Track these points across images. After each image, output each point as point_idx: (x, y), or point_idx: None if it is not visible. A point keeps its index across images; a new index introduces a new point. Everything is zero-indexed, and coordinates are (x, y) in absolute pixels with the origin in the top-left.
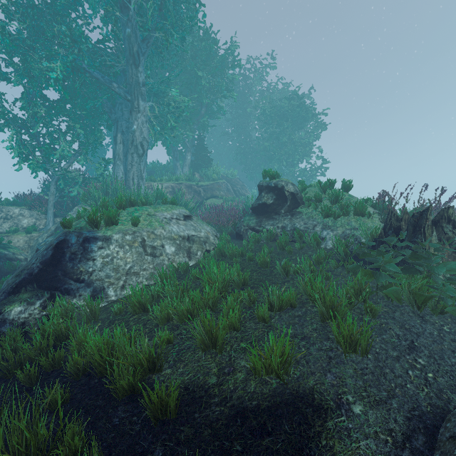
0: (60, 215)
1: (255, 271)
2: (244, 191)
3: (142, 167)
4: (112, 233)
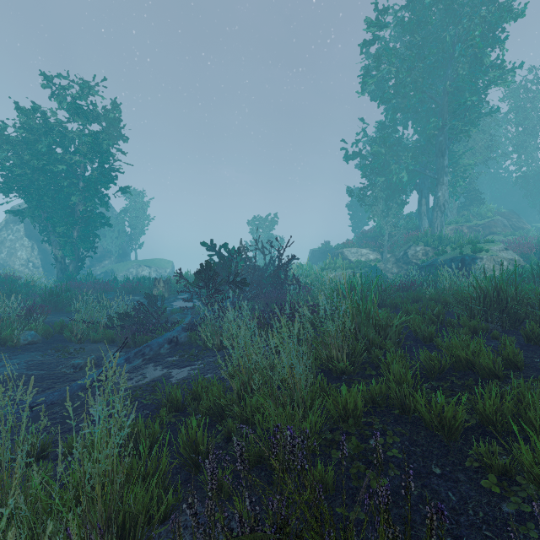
0: (388, 252)
1: None
2: (521, 224)
3: (442, 219)
4: (482, 255)
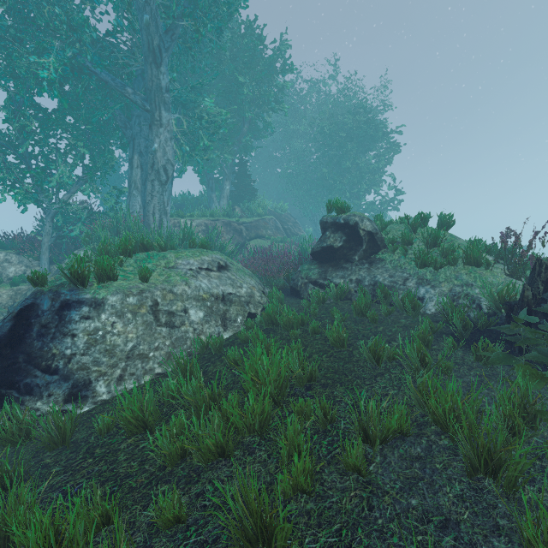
0: (59, 261)
1: (324, 352)
2: (297, 229)
3: (165, 199)
4: (106, 293)
